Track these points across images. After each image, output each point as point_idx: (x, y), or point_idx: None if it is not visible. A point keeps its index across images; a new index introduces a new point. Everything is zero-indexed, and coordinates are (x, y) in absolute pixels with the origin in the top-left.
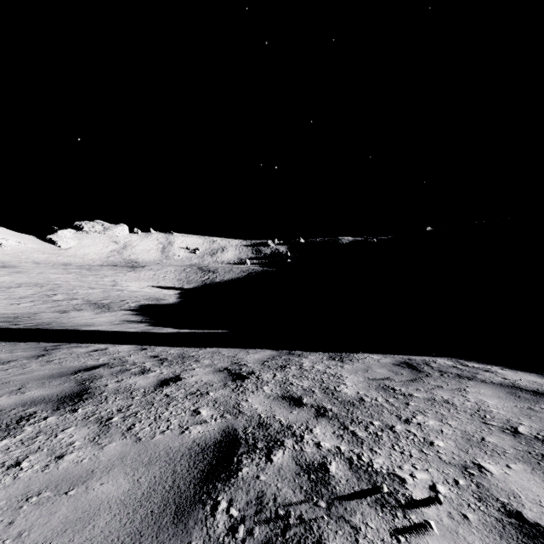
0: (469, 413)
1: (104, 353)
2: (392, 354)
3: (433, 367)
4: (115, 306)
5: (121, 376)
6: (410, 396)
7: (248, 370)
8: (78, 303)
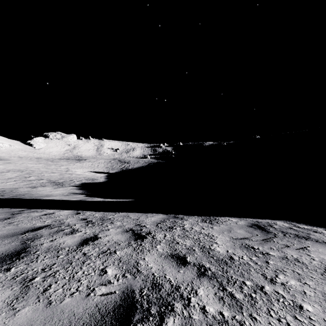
0: (319, 272)
1: (50, 216)
2: (244, 218)
3: (276, 228)
4: (66, 184)
5: (56, 236)
6: (268, 255)
7: (146, 230)
8: (44, 181)
